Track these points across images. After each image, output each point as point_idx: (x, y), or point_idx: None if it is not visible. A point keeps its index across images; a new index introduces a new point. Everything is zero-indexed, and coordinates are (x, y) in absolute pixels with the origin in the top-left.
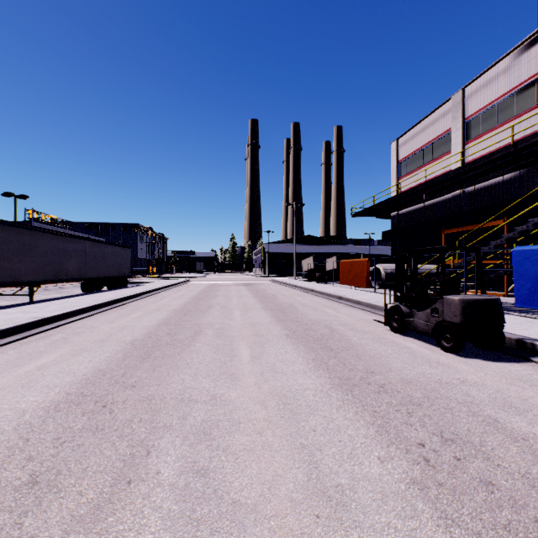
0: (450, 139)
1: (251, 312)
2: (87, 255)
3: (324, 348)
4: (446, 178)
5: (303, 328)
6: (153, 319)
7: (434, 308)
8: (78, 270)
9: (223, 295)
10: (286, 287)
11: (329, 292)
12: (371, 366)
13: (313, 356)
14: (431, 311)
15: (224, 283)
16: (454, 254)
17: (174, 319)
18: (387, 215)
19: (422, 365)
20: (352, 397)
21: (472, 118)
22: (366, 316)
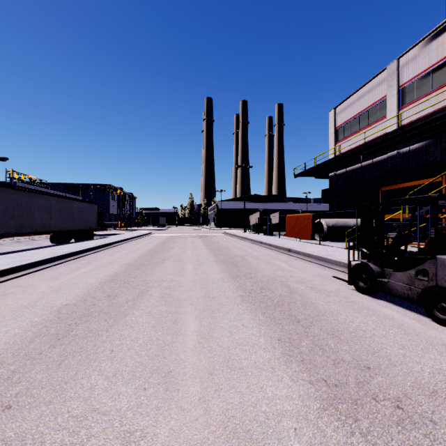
0: (385, 106)
1: (204, 266)
2: (53, 210)
3: (289, 318)
4: (385, 139)
5: (258, 286)
6: (101, 274)
7: (421, 269)
8: (43, 223)
9: (178, 247)
10: (236, 239)
11: (278, 245)
12: (361, 353)
13: (278, 334)
14: (416, 273)
15: (181, 235)
16: (389, 209)
17: (122, 275)
18: (325, 176)
19: (427, 351)
20: (364, 439)
21: (406, 86)
22: (321, 271)
